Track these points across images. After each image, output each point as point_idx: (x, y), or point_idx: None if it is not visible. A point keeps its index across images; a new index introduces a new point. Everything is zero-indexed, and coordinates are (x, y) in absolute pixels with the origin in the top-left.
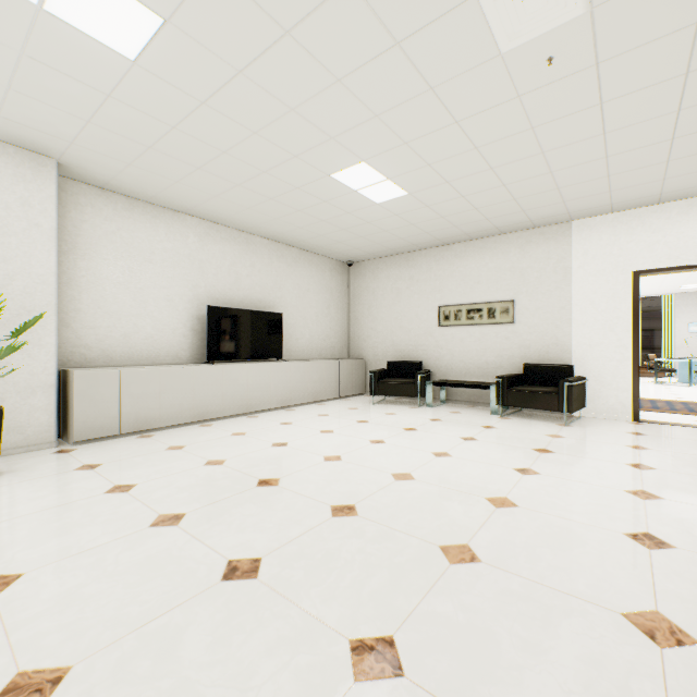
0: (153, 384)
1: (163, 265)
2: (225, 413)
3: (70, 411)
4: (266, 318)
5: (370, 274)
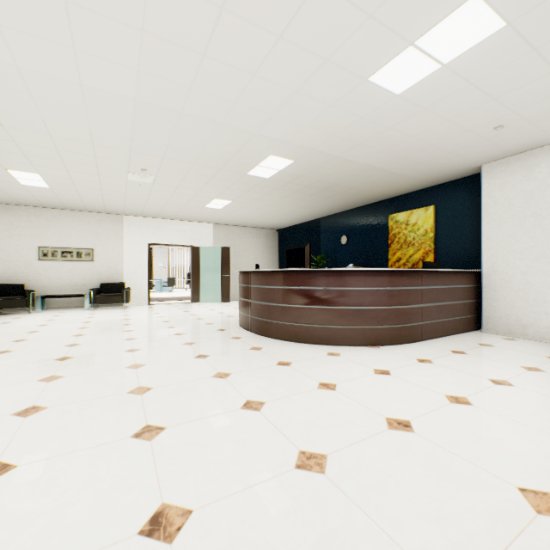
0: None
1: None
2: None
3: None
4: None
5: None
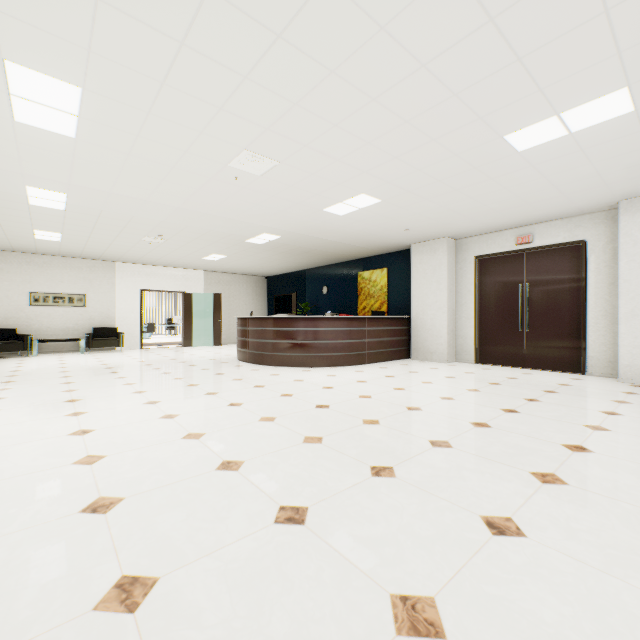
0: None
1: None
2: None
3: None
4: None
5: None
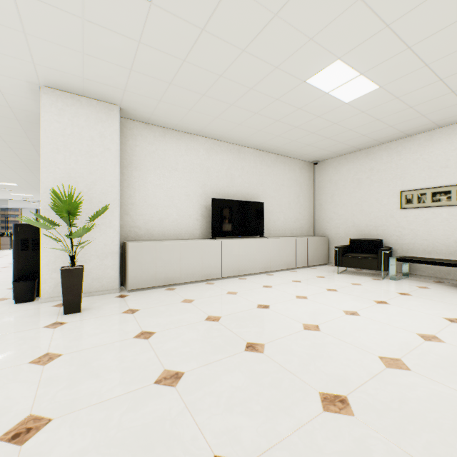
0: (175, 253)
1: (183, 171)
2: (223, 275)
3: (126, 269)
4: (252, 206)
5: (333, 170)
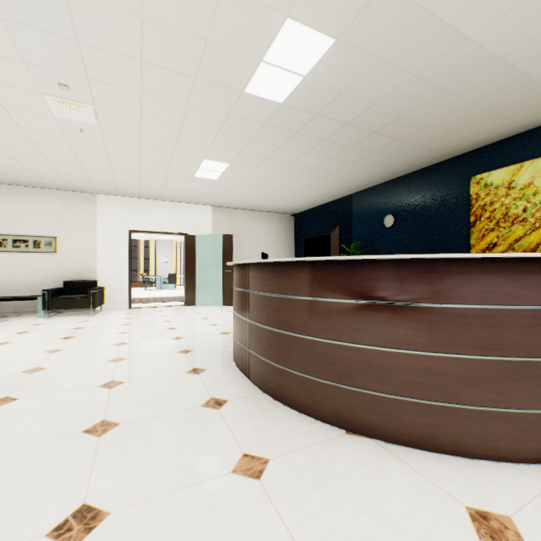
0: None
1: None
2: None
3: None
4: None
5: None
